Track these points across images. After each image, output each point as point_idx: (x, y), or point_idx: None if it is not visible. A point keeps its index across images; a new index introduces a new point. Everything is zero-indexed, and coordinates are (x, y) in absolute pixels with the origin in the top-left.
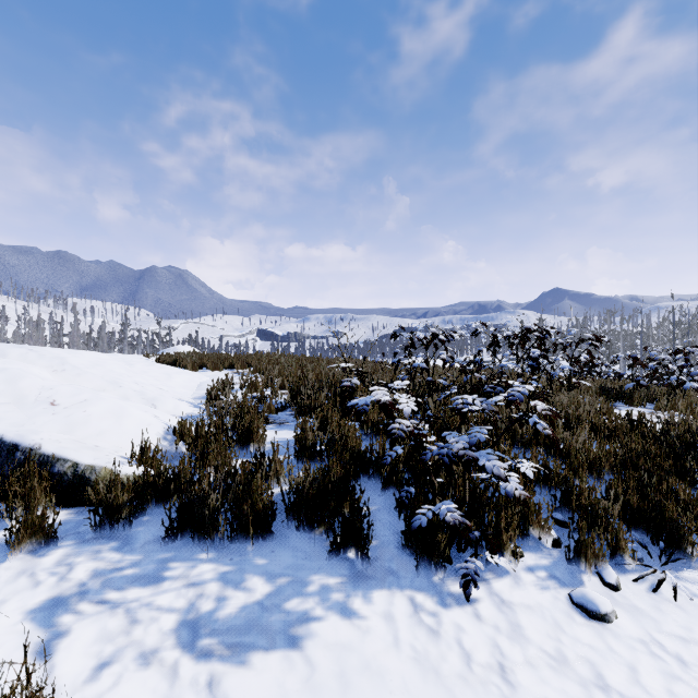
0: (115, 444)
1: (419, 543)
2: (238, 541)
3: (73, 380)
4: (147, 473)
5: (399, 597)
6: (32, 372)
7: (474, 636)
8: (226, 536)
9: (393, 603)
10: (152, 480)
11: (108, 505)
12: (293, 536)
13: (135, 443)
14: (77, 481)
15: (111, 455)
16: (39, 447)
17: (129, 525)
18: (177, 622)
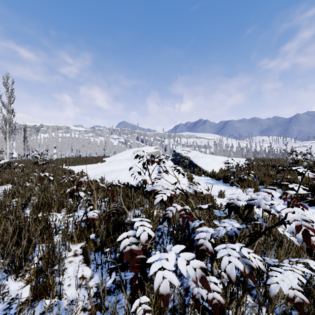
0: (211, 169)
1: (231, 182)
2: (216, 180)
3: (214, 161)
4: (210, 172)
5: (225, 186)
6: (207, 160)
7: (228, 190)
8: (214, 179)
9: (224, 186)
10: (211, 172)
11: (205, 173)
12: (222, 181)
13: (214, 170)
14: (205, 172)
15: (209, 170)
16: (202, 168)
17: (207, 176)
18: (205, 182)
